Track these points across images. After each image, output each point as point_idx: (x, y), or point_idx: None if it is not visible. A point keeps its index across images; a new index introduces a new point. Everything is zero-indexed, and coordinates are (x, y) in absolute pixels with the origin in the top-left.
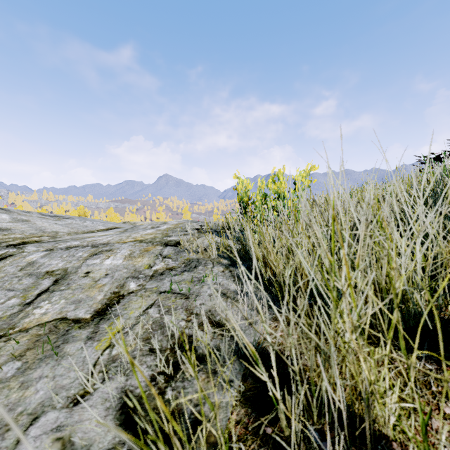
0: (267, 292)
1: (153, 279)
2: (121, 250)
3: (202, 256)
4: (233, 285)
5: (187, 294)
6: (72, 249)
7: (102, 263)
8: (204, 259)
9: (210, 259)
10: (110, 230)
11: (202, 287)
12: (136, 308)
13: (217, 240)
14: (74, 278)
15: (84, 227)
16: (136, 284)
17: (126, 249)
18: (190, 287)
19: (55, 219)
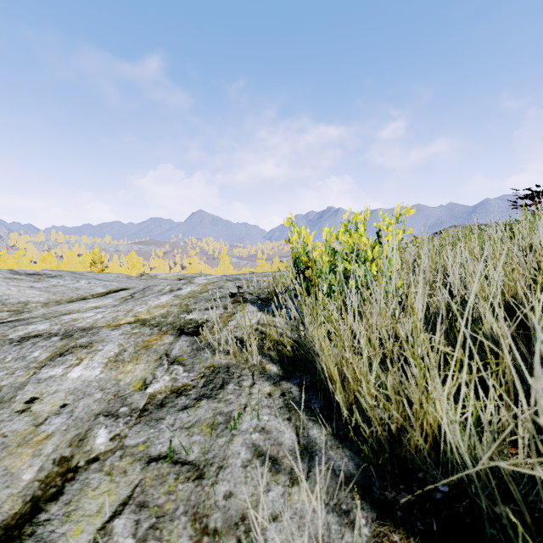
0: (352, 450)
1: (143, 419)
2: (105, 345)
3: (236, 358)
4: (289, 431)
5: (201, 463)
6: (27, 344)
7: (64, 376)
8: (239, 366)
9: (248, 364)
10: (112, 294)
11: (232, 440)
12: (89, 514)
13: (261, 317)
14: (2, 415)
15: (74, 291)
16: (108, 434)
17: (114, 344)
18: (209, 441)
19: (33, 278)
